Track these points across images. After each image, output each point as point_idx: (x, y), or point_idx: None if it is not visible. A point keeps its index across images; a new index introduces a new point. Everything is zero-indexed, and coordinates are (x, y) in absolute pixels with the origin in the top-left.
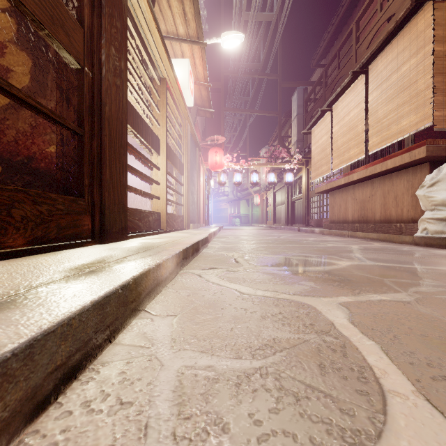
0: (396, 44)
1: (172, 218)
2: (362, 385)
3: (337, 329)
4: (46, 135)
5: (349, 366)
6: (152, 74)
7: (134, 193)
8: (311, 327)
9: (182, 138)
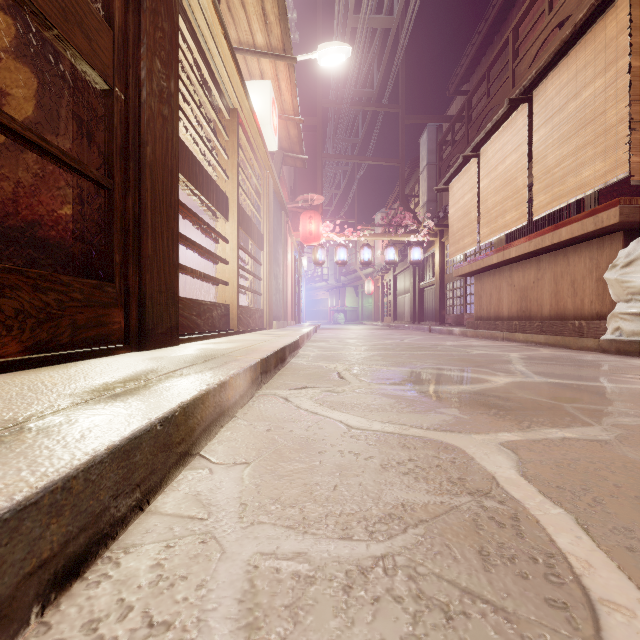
0: (574, 58)
1: (246, 313)
2: (555, 588)
3: (502, 487)
4: (59, 190)
5: (528, 554)
6: (217, 102)
7: (191, 277)
8: (460, 484)
9: (262, 197)
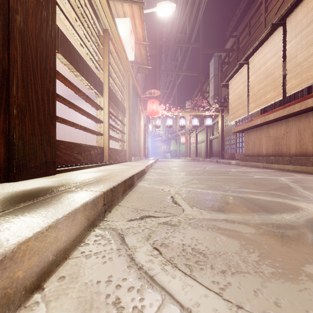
0: None
1: (115, 152)
2: None
3: None
4: None
5: None
6: (95, 23)
7: (89, 133)
8: None
9: (125, 87)
